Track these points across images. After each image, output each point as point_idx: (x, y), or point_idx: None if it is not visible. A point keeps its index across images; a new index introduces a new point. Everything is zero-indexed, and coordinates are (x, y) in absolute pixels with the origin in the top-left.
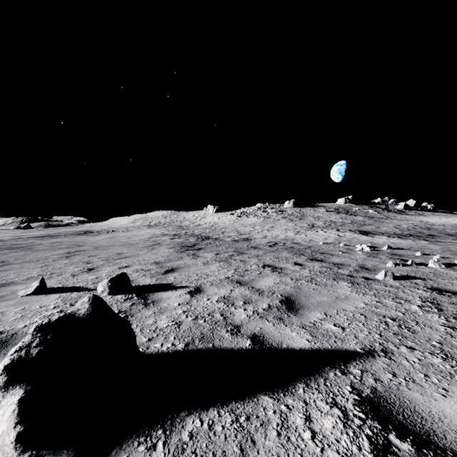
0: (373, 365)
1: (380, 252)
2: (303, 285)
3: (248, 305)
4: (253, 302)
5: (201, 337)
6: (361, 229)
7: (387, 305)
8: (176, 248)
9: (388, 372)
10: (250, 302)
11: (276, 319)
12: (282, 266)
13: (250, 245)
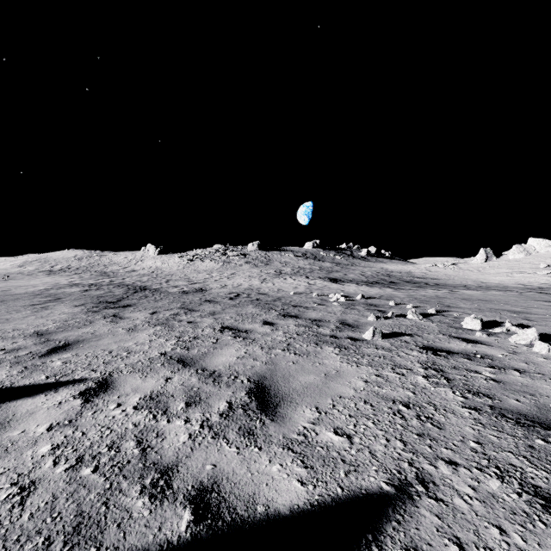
0: (419, 525)
1: (355, 302)
2: (278, 358)
3: (194, 408)
4: (202, 400)
5: (72, 527)
6: (330, 276)
7: (390, 379)
8: (86, 305)
9: (448, 540)
10: (197, 401)
11: (243, 435)
12: (247, 328)
13: (204, 298)
